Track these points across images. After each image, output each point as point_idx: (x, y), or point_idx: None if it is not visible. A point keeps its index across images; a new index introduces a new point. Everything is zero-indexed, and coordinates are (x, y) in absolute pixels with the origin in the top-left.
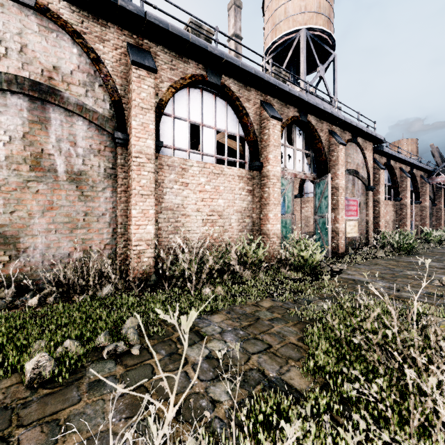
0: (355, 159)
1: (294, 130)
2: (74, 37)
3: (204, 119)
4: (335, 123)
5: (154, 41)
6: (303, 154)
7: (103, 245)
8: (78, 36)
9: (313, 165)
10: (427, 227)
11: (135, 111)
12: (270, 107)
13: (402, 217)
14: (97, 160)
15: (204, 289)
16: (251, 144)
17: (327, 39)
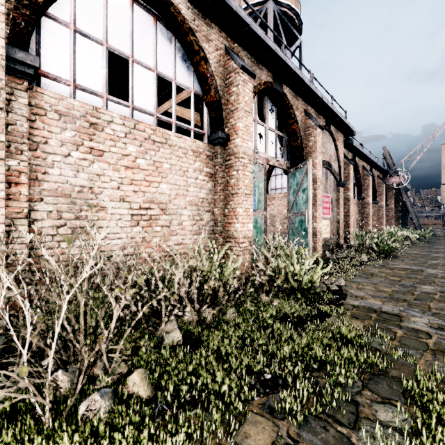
0: (328, 150)
1: (266, 103)
2: None
3: (136, 52)
4: (311, 102)
5: None
6: (276, 135)
7: None
8: None
9: (287, 152)
10: (384, 226)
11: None
12: (239, 57)
13: (365, 217)
14: None
15: (86, 401)
16: (212, 106)
17: (295, 19)
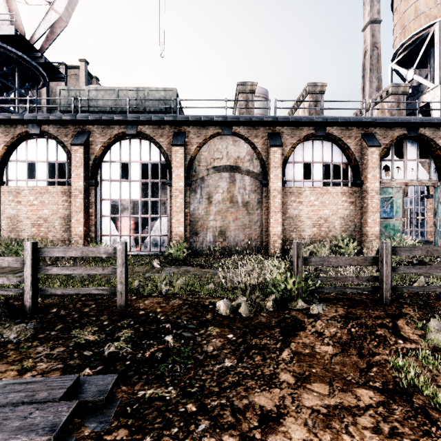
0: None
1: (404, 144)
2: (245, 140)
3: (314, 159)
4: None
5: (281, 126)
6: (417, 162)
7: (257, 237)
8: (246, 140)
9: (433, 171)
10: None
11: (272, 169)
12: (370, 137)
13: None
14: (254, 195)
15: None
16: (352, 168)
17: None
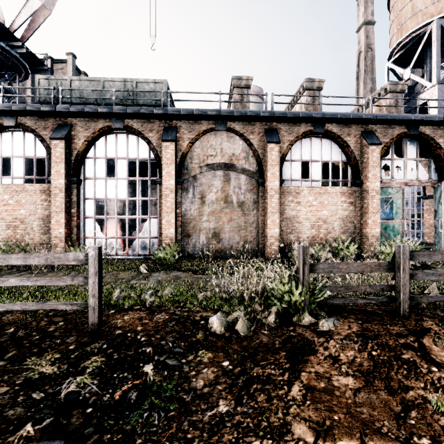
0: None
1: (404, 143)
2: (240, 137)
3: (312, 157)
4: None
5: (278, 122)
6: (417, 162)
7: (253, 239)
8: (242, 136)
9: (433, 171)
10: None
11: (268, 168)
12: (370, 135)
13: None
14: (250, 194)
15: None
16: (352, 166)
17: None
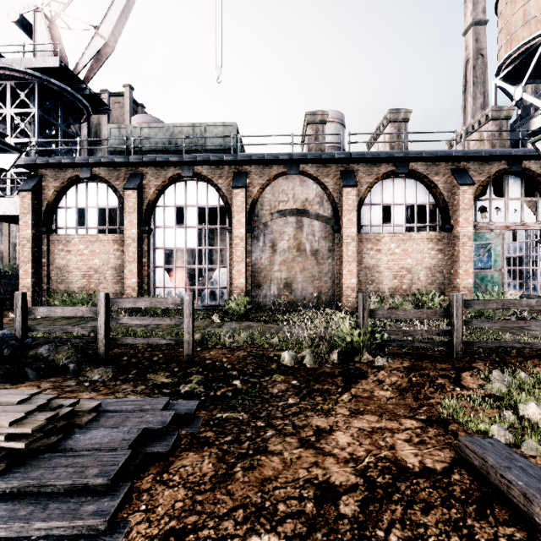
0: None
1: (505, 180)
2: (314, 180)
3: (395, 200)
4: None
5: (356, 163)
6: (521, 202)
7: (327, 290)
8: (316, 179)
9: None
10: None
11: (344, 213)
12: (462, 173)
13: None
14: (324, 242)
15: None
16: (441, 209)
17: None
